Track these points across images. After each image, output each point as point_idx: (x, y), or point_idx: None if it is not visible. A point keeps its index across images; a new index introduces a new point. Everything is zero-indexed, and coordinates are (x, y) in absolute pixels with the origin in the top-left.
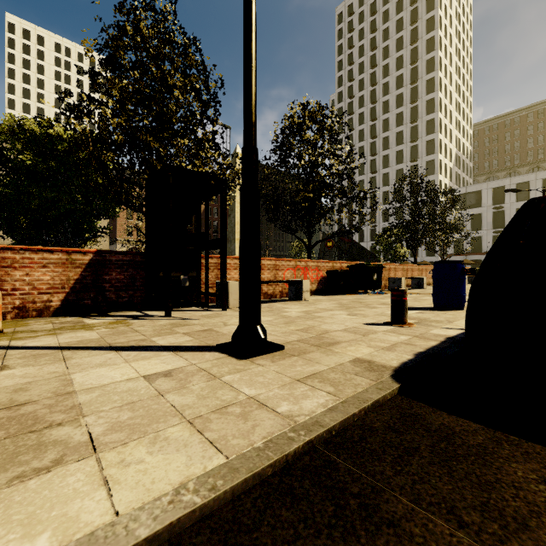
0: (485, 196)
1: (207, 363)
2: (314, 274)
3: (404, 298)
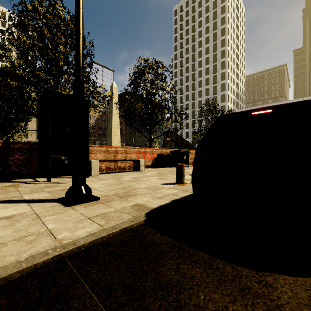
0: None
1: (43, 209)
2: (150, 156)
3: (182, 169)
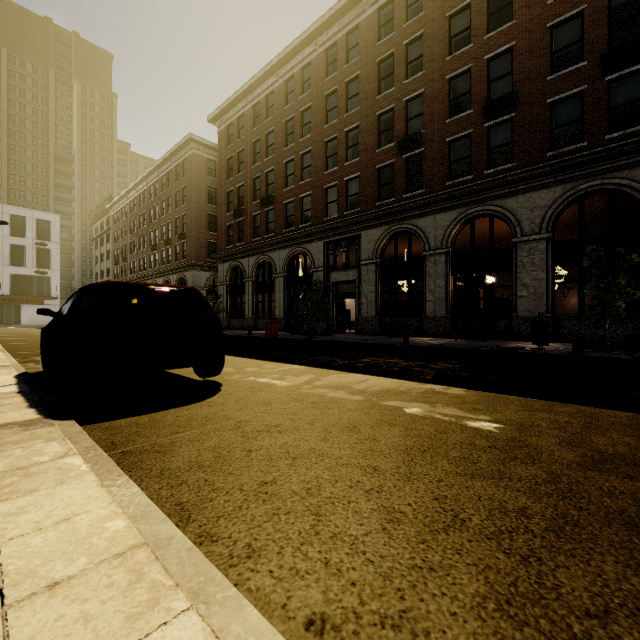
0: None
1: None
2: None
3: None
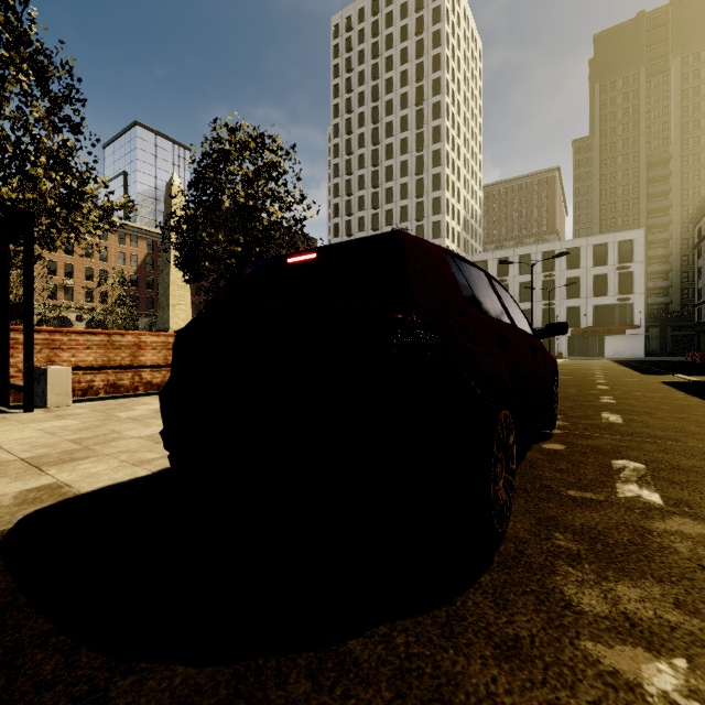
0: (490, 267)
1: None
2: None
3: None
